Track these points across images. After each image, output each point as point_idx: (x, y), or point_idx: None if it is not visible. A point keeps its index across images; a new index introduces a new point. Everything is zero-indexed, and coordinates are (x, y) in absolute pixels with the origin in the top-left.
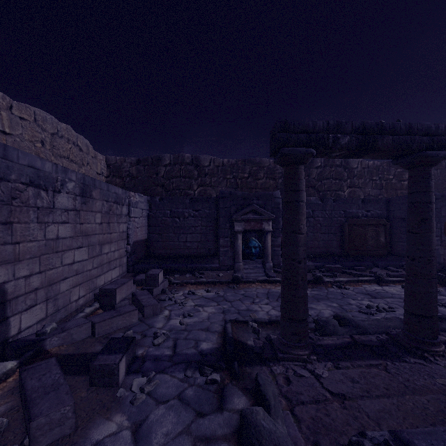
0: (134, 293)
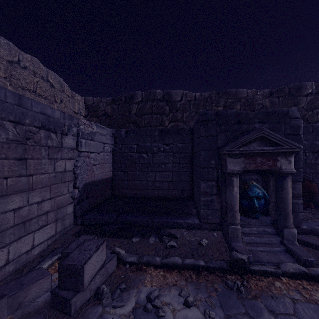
0: None
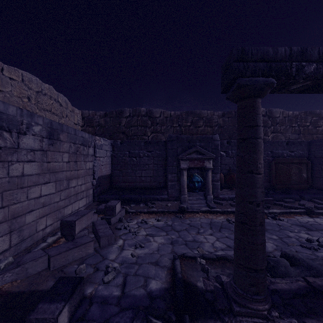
0: (93, 222)
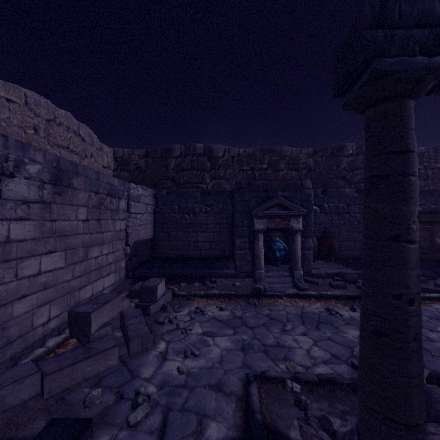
0: (122, 313)
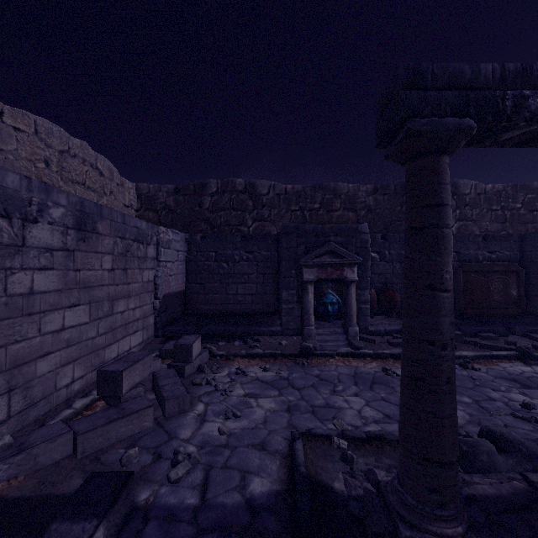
0: (154, 373)
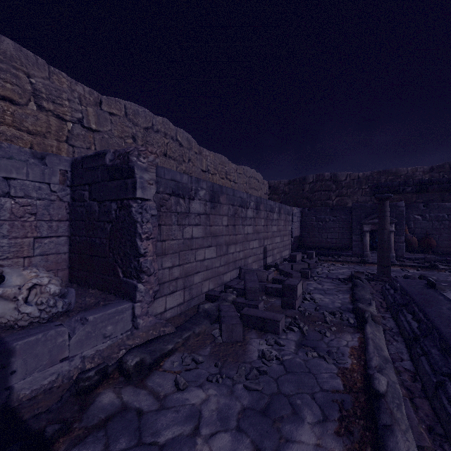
0: (302, 259)
